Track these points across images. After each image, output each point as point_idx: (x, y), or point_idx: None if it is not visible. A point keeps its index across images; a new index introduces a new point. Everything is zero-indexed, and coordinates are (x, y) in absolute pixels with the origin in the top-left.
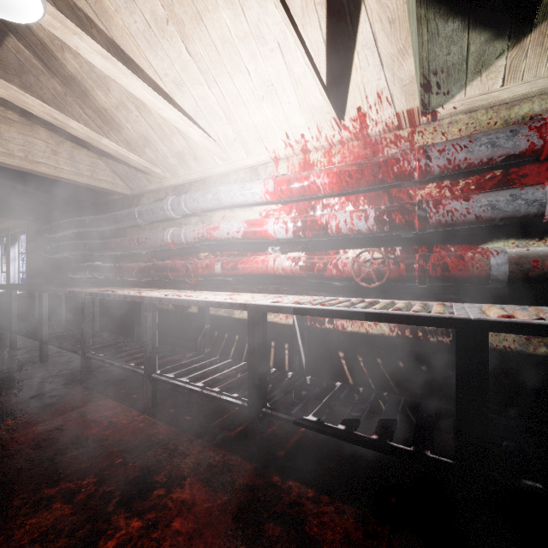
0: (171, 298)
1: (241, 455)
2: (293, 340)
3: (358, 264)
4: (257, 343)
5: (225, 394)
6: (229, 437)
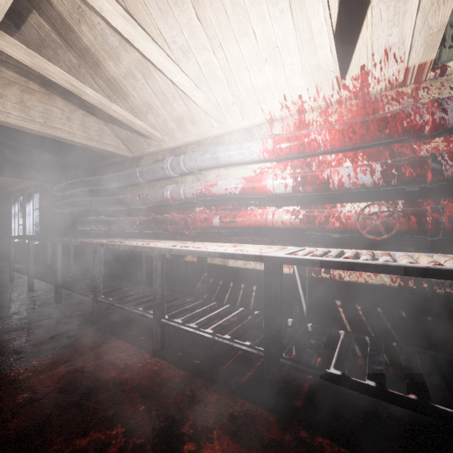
0: (181, 249)
1: (260, 405)
2: (293, 289)
3: (362, 217)
4: (274, 295)
5: (237, 342)
6: (242, 383)
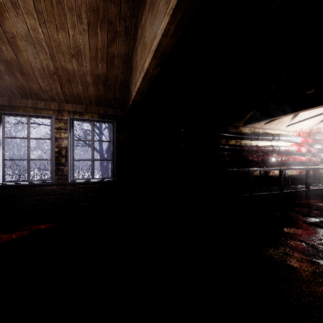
0: (315, 167)
1: None
2: None
3: (315, 159)
4: None
5: None
6: None
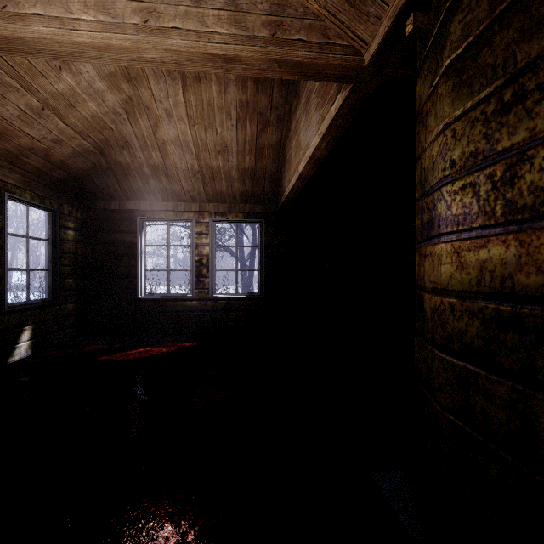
0: None
1: None
2: None
3: None
4: None
5: None
6: None
